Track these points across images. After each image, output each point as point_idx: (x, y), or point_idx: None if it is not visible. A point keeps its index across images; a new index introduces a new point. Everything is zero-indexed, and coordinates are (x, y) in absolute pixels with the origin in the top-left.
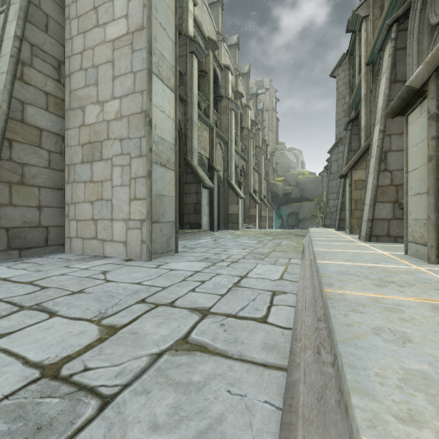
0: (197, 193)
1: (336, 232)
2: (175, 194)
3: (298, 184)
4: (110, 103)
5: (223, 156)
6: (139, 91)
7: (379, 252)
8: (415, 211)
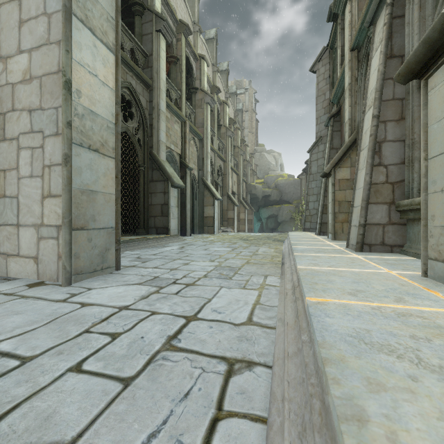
0: (164, 193)
1: (318, 238)
2: (115, 190)
3: (277, 187)
4: (15, 58)
5: (198, 154)
6: (55, 41)
7: (385, 271)
8: (443, 215)
